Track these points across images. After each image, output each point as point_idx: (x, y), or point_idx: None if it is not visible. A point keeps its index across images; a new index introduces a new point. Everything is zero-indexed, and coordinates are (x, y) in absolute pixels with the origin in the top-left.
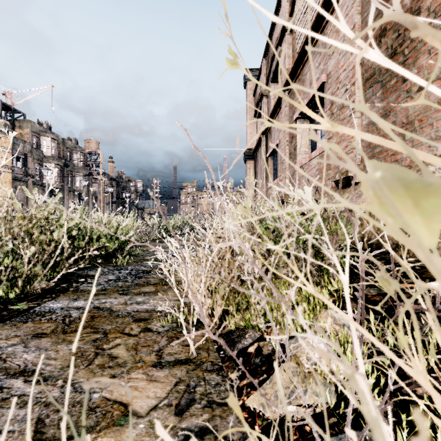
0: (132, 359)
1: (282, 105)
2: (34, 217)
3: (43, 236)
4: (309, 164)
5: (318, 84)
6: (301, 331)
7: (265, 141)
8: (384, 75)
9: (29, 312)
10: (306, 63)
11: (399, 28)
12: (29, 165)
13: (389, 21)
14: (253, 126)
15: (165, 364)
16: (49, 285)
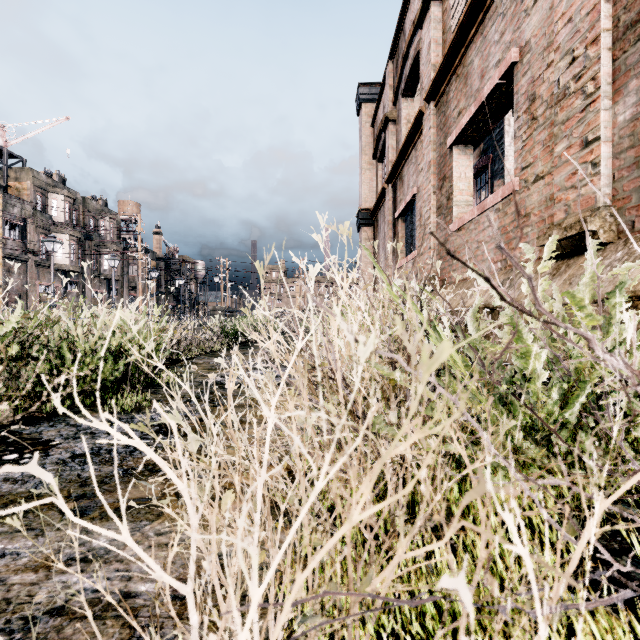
0: None
1: (423, 128)
2: None
3: None
4: (478, 220)
5: (500, 70)
6: None
7: (392, 193)
8: None
9: None
10: (472, 41)
11: None
12: (31, 236)
13: None
14: (372, 173)
15: None
16: None
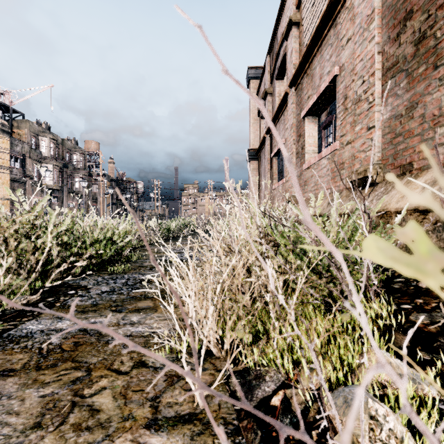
0: (119, 414)
1: (288, 102)
2: (19, 221)
3: (23, 244)
4: (318, 163)
5: (329, 77)
6: (343, 379)
7: (269, 141)
8: (409, 63)
9: (2, 337)
10: (315, 56)
11: (429, 8)
12: (28, 165)
13: (416, 2)
14: (257, 125)
15: (161, 424)
16: (33, 299)
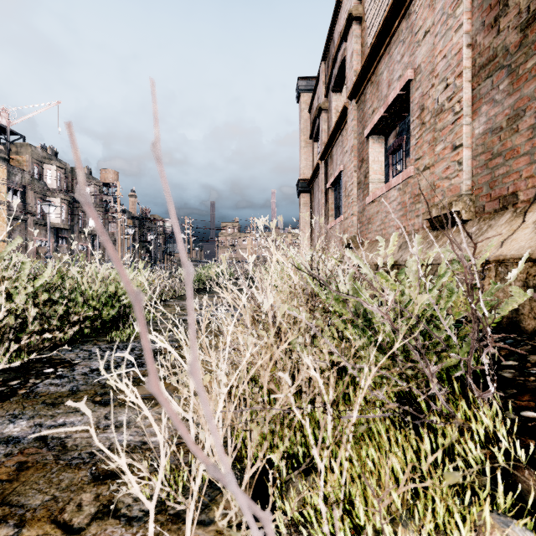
0: None
1: (347, 119)
2: None
3: None
4: (386, 196)
5: (400, 84)
6: None
7: (324, 168)
8: (513, 55)
9: None
10: (382, 58)
11: None
12: (29, 199)
13: None
14: (309, 150)
15: None
16: None
